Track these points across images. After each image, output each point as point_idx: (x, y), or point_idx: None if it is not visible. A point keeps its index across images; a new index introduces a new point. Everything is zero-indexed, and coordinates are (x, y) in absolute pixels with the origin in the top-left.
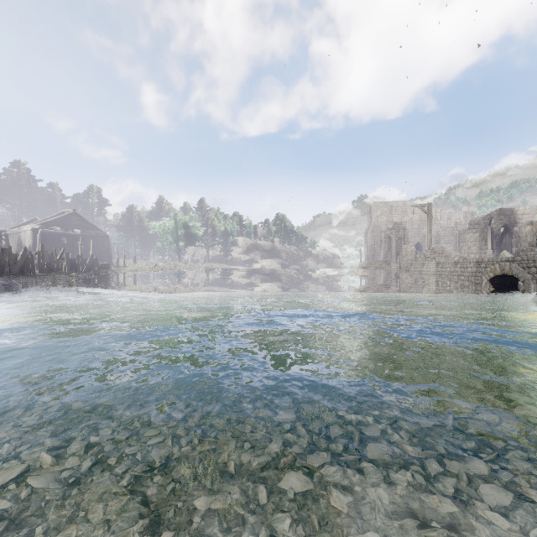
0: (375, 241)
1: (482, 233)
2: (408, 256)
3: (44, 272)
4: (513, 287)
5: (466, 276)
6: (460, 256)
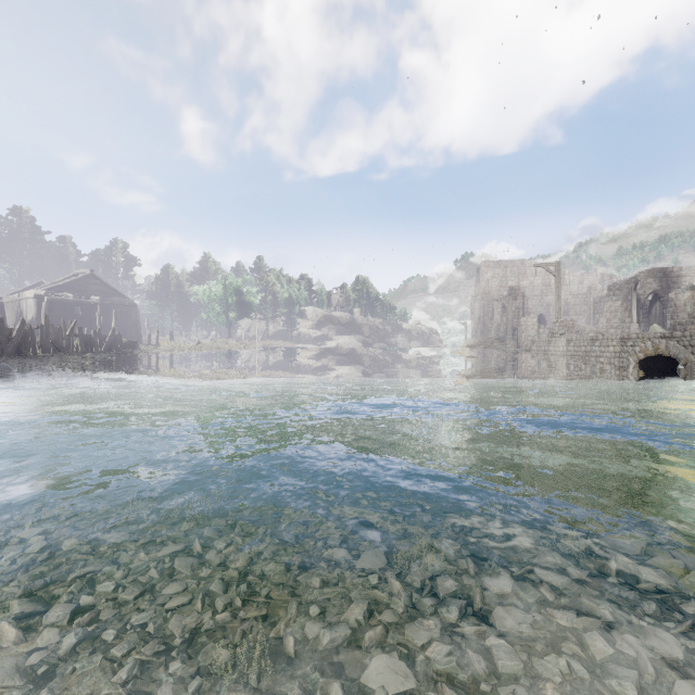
0: (485, 311)
1: (625, 301)
2: (528, 331)
3: (48, 352)
4: (670, 372)
5: (606, 357)
6: (596, 331)
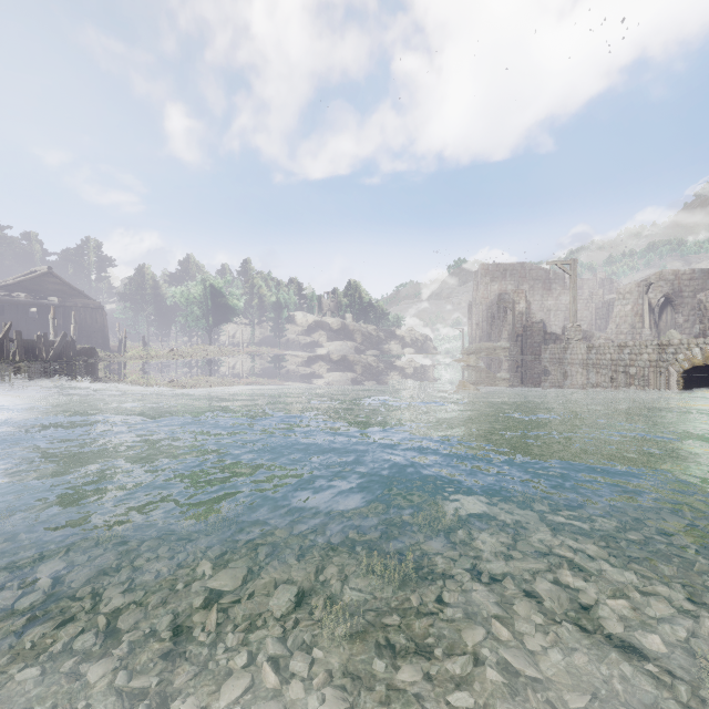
0: (484, 317)
1: (636, 306)
2: (534, 337)
3: None
4: None
5: (639, 367)
6: (605, 337)
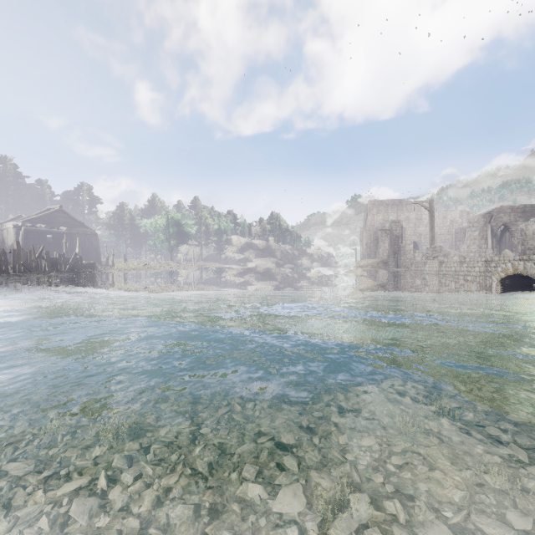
0: (371, 239)
1: (482, 232)
2: (406, 255)
3: (19, 271)
4: (526, 288)
5: (473, 276)
6: (459, 255)
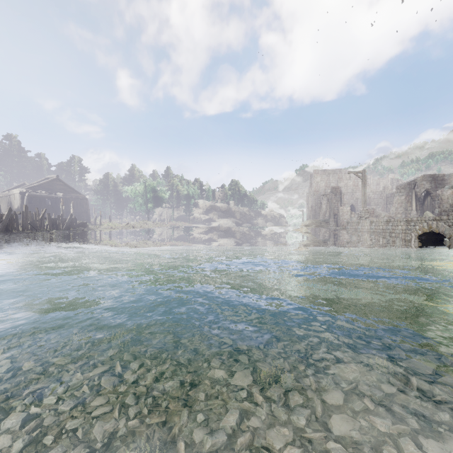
0: (315, 203)
1: (408, 196)
2: (344, 216)
3: (27, 229)
4: (439, 243)
5: (396, 233)
6: (388, 216)
